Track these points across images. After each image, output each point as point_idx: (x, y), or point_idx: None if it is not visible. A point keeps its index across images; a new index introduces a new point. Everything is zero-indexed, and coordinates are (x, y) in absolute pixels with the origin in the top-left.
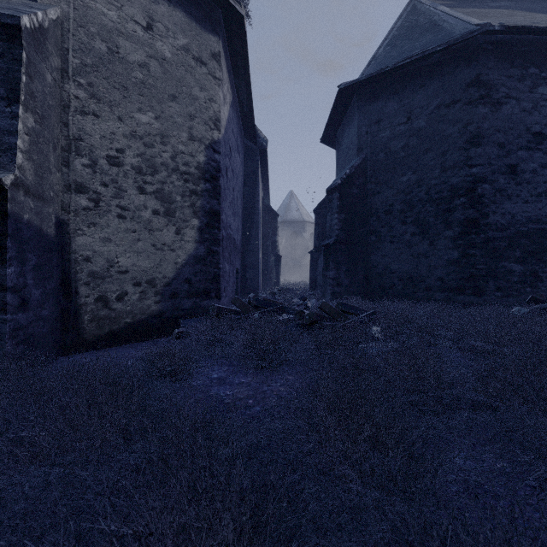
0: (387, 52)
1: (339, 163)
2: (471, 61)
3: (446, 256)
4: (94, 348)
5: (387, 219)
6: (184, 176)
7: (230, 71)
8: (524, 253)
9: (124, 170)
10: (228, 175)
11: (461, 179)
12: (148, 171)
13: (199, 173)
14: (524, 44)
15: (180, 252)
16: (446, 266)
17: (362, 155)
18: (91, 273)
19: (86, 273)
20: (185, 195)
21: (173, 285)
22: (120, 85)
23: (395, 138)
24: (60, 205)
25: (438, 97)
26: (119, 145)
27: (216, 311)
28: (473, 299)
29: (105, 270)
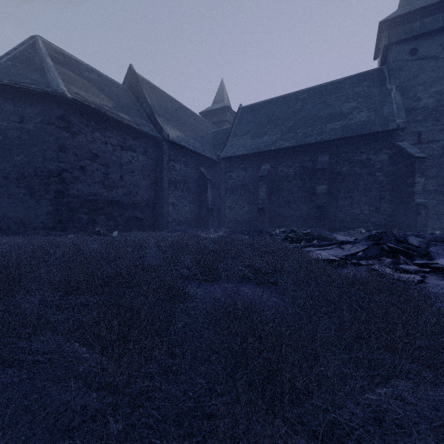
0: (8, 66)
1: None
2: (60, 105)
3: (46, 209)
4: None
5: (5, 182)
6: None
7: None
8: (89, 210)
9: None
10: None
11: (55, 167)
12: None
13: None
14: (89, 109)
15: None
16: (46, 215)
17: None
18: None
19: None
20: None
21: None
22: None
23: (11, 129)
24: None
25: (42, 116)
26: None
27: None
28: (61, 233)
29: None
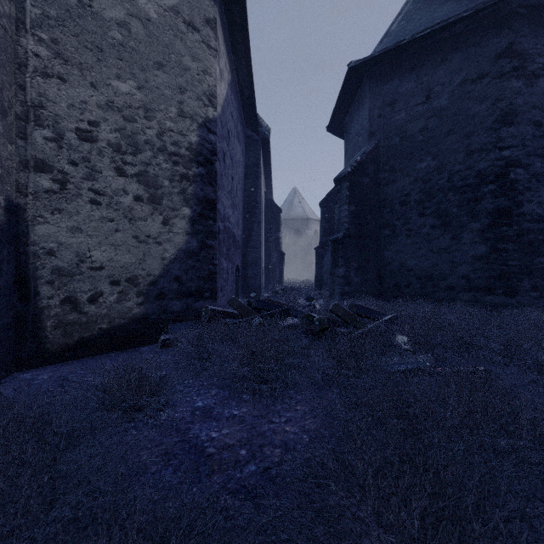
0: (402, 27)
1: (347, 153)
2: (502, 28)
3: (472, 251)
4: (59, 360)
5: (403, 210)
6: (172, 158)
7: (228, 47)
8: None
9: (98, 147)
10: (226, 161)
11: (489, 163)
12: (128, 149)
13: (191, 154)
14: None
15: (168, 246)
16: (472, 262)
17: (374, 140)
18: (56, 269)
19: (49, 269)
20: (174, 179)
21: (159, 283)
22: (94, 46)
23: (412, 120)
24: (14, 186)
25: (463, 72)
26: (92, 117)
27: (209, 314)
28: (504, 300)
29: (74, 266)
